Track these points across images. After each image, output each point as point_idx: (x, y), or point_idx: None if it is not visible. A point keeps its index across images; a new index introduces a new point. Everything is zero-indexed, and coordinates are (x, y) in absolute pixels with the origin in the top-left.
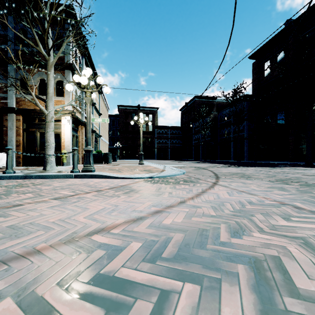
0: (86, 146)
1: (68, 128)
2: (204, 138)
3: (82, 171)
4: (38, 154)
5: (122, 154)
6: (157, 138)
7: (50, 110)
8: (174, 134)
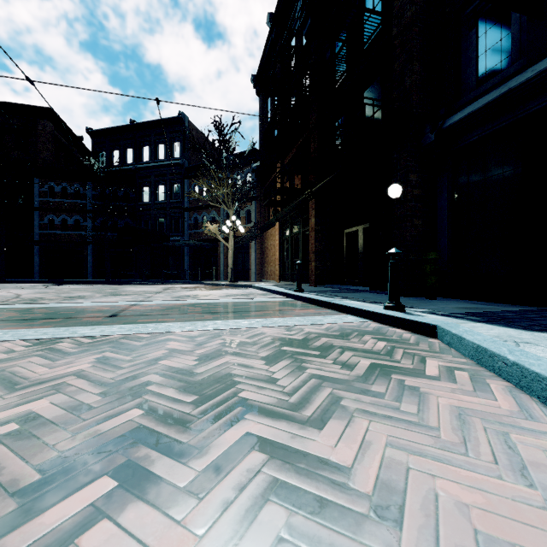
0: None
1: None
2: None
3: None
4: None
5: None
6: None
7: None
8: None
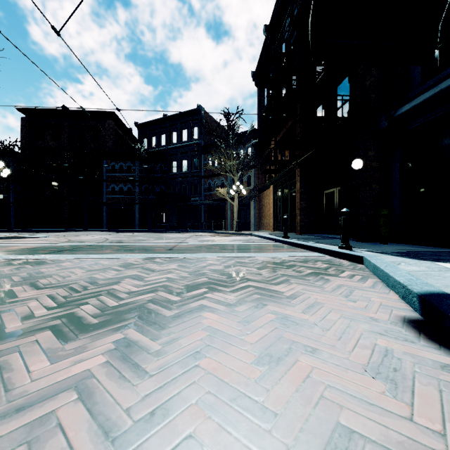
0: None
1: None
2: None
3: None
4: None
5: None
6: None
7: None
8: None
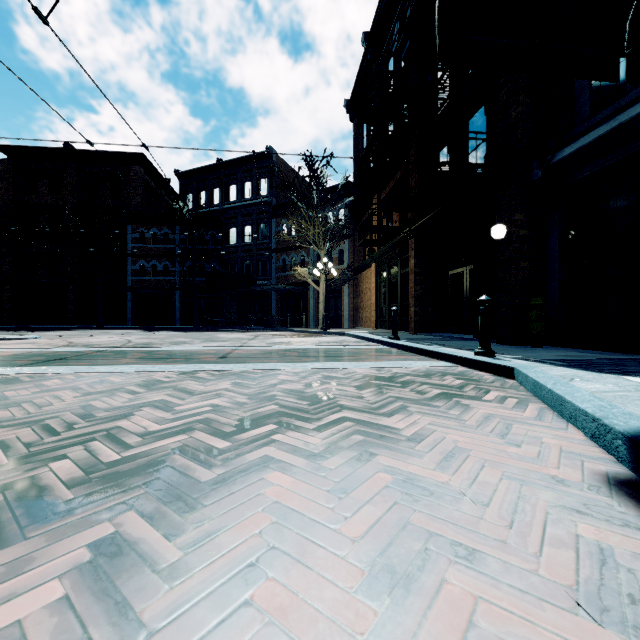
0: None
1: None
2: None
3: None
4: None
5: None
6: None
7: None
8: None
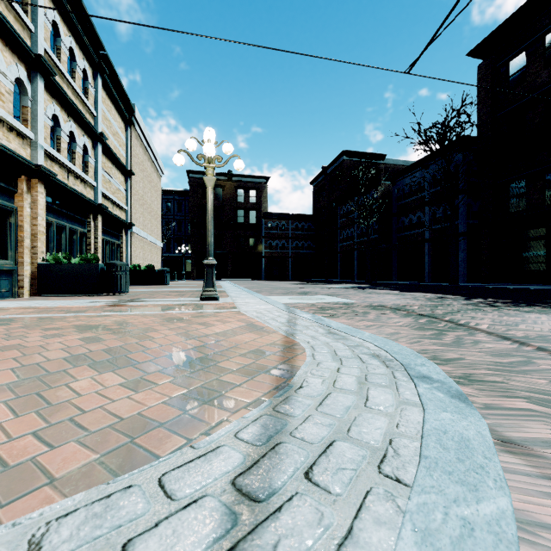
0: None
1: None
2: (367, 234)
3: None
4: None
5: (196, 270)
6: (267, 237)
7: None
8: (300, 230)
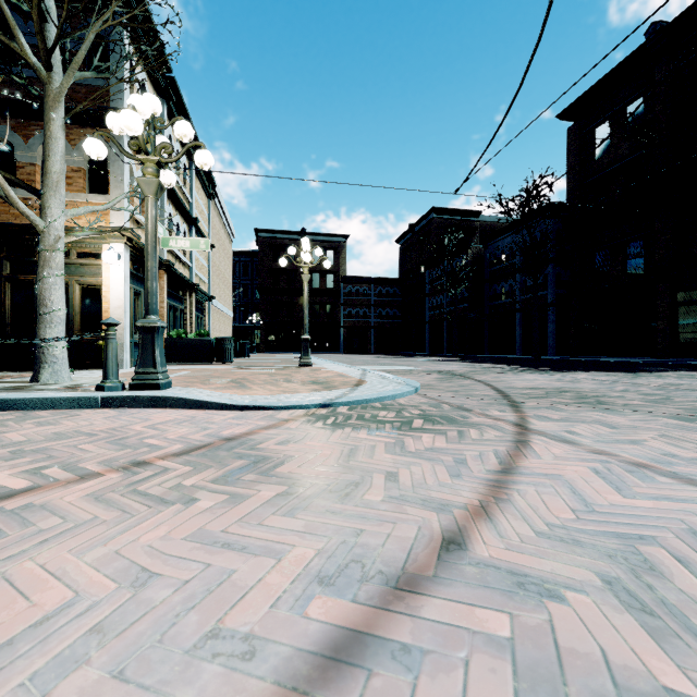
0: (145, 315)
1: (120, 274)
2: (455, 303)
3: (131, 385)
4: (0, 339)
5: (265, 342)
6: (346, 304)
7: (53, 218)
8: (384, 296)
